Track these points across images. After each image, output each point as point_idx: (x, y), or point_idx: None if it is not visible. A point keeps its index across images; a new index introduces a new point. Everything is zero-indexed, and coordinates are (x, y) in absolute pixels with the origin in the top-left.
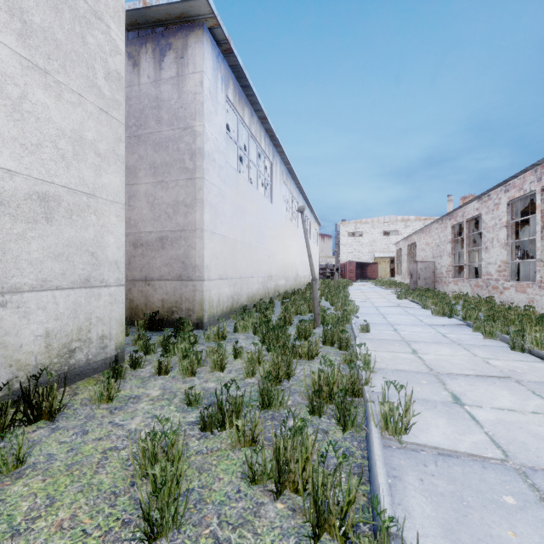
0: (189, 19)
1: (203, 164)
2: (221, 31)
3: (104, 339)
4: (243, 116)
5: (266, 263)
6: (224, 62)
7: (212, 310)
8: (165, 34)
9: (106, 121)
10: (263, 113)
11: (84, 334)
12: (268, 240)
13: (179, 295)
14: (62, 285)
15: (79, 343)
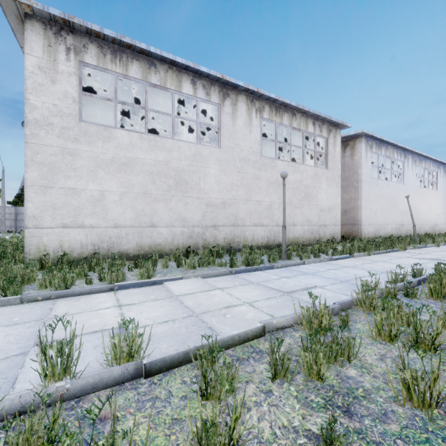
0: (356, 135)
1: (361, 184)
2: (369, 134)
3: (337, 237)
4: (381, 153)
5: (398, 218)
6: (370, 139)
7: (365, 236)
8: (346, 141)
9: (337, 188)
10: (394, 144)
11: (334, 235)
12: (399, 205)
13: (352, 230)
14: (331, 225)
15: (333, 237)
